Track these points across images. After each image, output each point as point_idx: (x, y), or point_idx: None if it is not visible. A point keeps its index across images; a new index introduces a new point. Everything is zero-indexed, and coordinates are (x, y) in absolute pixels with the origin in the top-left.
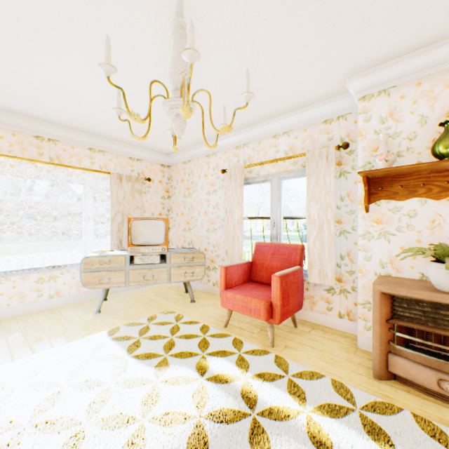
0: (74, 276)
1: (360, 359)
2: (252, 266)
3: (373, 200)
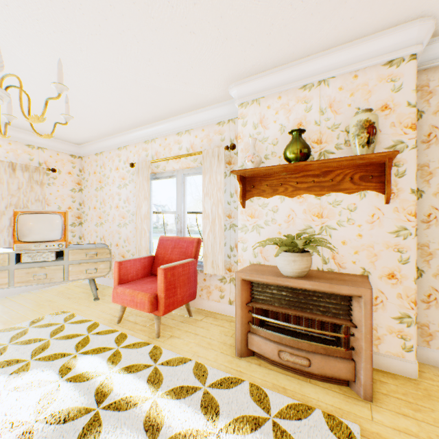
0: None
1: (234, 340)
2: (155, 260)
3: (248, 197)
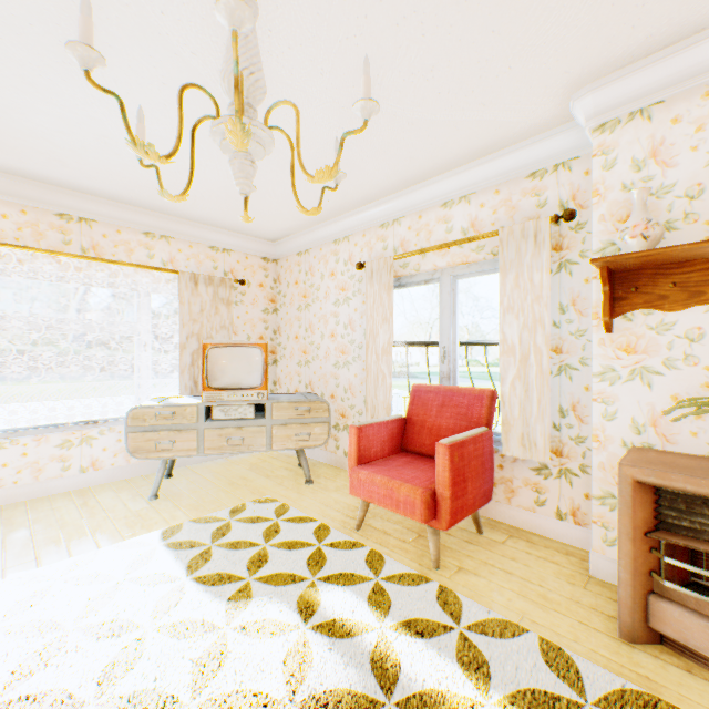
0: (121, 437)
1: (595, 599)
2: (407, 425)
3: (620, 311)
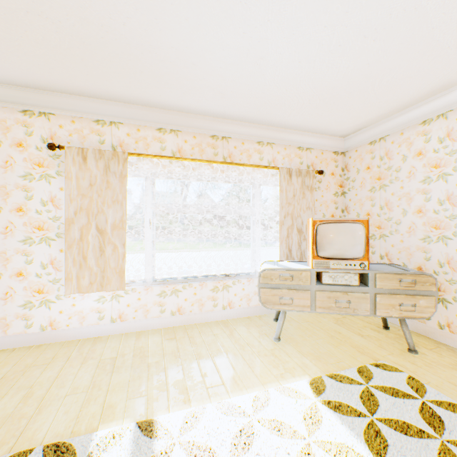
0: (244, 287)
1: None
2: None
3: None
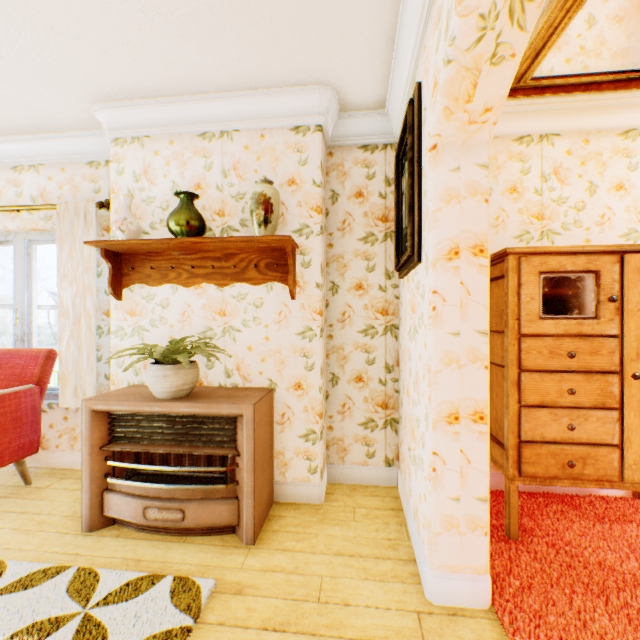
0: None
1: None
2: None
3: (127, 284)
